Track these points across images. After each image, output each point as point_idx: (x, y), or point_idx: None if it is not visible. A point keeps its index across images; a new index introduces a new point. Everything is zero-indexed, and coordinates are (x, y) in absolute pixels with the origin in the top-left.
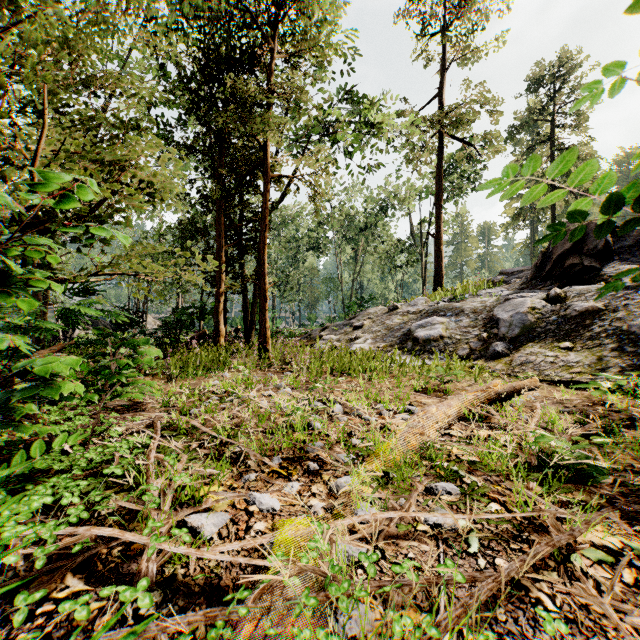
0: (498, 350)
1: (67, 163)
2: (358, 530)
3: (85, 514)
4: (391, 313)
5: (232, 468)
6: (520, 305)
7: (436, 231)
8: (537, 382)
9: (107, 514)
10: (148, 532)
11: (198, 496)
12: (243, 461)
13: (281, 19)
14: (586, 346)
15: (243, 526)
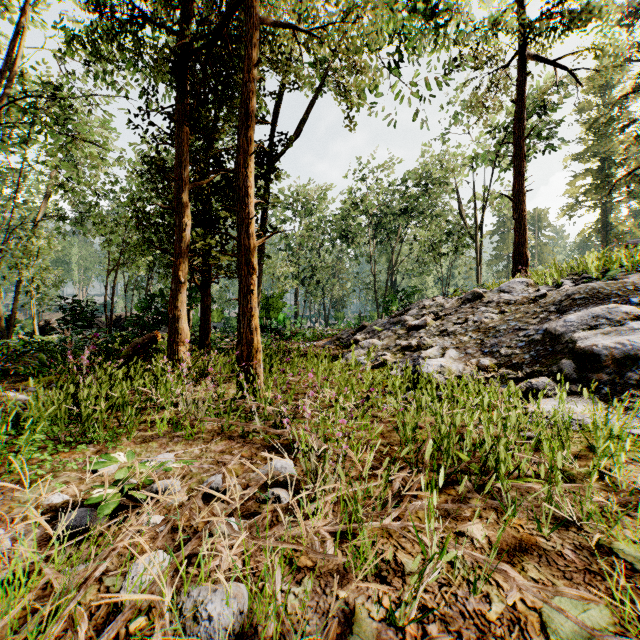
0: None
1: None
2: None
3: None
4: (472, 304)
5: None
6: None
7: (516, 192)
8: None
9: None
10: None
11: None
12: None
13: None
14: None
15: None
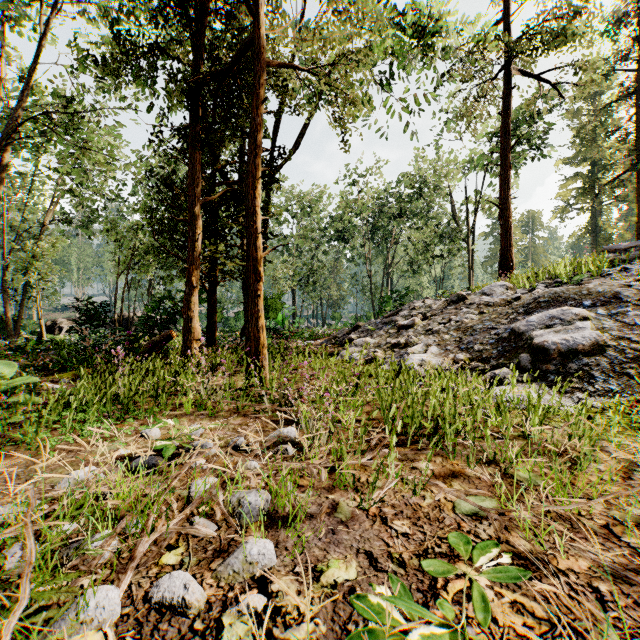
0: None
1: None
2: None
3: None
4: (456, 306)
5: None
6: None
7: (502, 200)
8: None
9: None
10: None
11: None
12: None
13: None
14: None
15: None
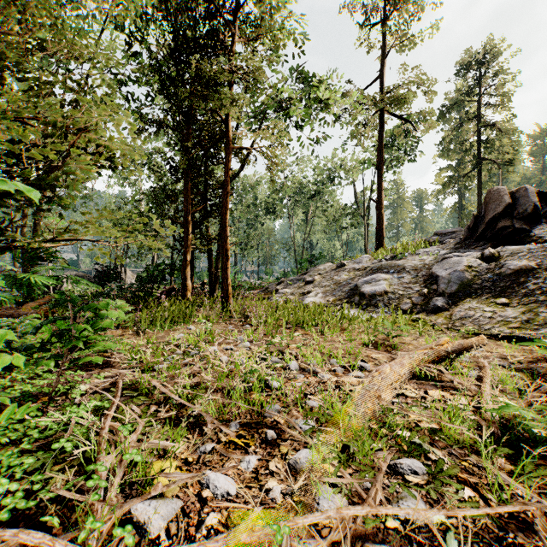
0: (438, 305)
1: (11, 124)
2: (321, 528)
3: (23, 503)
4: (339, 269)
5: (188, 436)
6: (457, 263)
7: (378, 197)
8: (484, 340)
9: (50, 499)
10: (84, 537)
11: (148, 479)
12: (200, 428)
13: (241, 7)
14: (521, 302)
15: (194, 519)
